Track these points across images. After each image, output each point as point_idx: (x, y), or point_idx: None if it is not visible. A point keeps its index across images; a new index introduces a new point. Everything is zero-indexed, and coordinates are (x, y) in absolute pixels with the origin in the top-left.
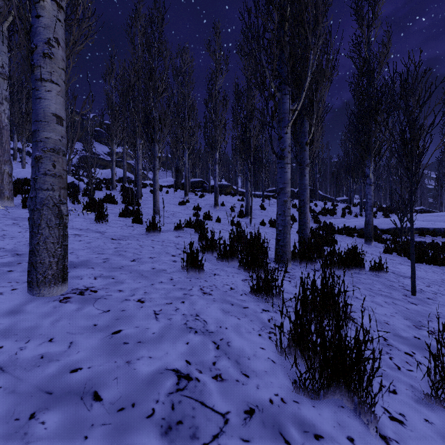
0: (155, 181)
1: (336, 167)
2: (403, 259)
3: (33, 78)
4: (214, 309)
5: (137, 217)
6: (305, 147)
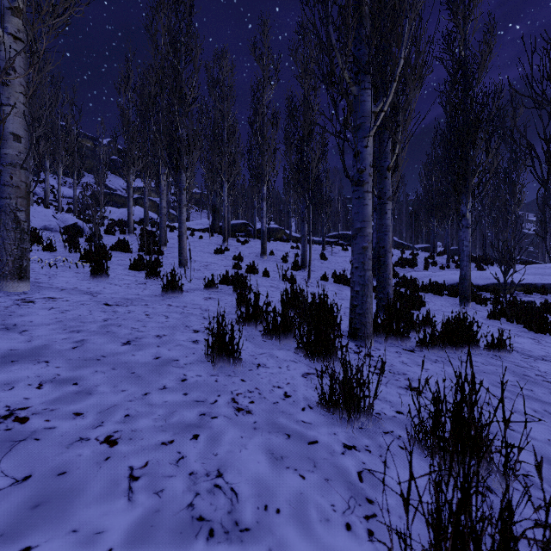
0: (181, 222)
1: (413, 206)
2: (517, 327)
3: None
4: (254, 453)
5: (153, 271)
6: (386, 174)
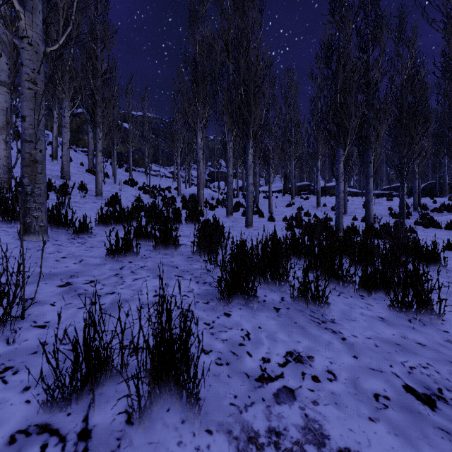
0: (269, 191)
1: None
2: None
3: (247, 175)
4: None
5: (261, 214)
6: (369, 165)
